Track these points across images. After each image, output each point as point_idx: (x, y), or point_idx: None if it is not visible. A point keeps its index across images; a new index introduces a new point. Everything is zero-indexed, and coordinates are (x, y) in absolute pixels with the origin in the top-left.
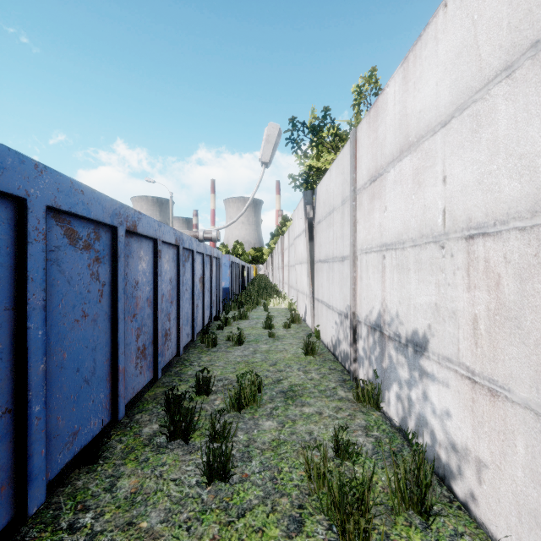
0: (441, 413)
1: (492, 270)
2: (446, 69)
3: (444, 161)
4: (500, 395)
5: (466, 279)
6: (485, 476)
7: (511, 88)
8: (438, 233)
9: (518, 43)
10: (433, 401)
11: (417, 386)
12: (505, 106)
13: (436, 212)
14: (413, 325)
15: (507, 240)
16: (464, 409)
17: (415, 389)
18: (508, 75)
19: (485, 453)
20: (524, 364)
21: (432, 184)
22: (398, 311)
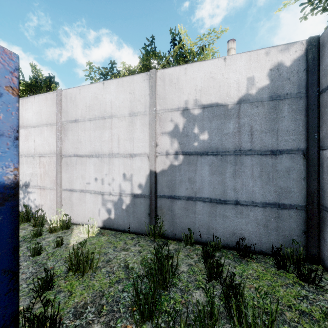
0: (33, 200)
1: (44, 164)
2: (35, 114)
3: (34, 136)
4: (45, 189)
5: (39, 166)
6: (43, 207)
7: (47, 129)
8: (33, 154)
9: (48, 121)
10: (31, 198)
11: (26, 197)
12: (46, 132)
13: (32, 149)
14: (25, 180)
15: (46, 158)
16: (39, 196)
17: (26, 198)
18: (47, 126)
19: (43, 202)
20: (49, 181)
21: (31, 141)
22: (19, 177)
